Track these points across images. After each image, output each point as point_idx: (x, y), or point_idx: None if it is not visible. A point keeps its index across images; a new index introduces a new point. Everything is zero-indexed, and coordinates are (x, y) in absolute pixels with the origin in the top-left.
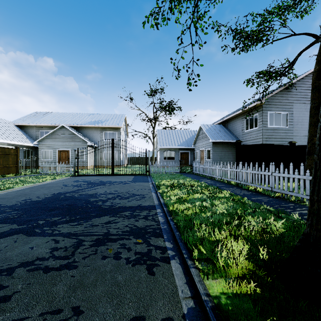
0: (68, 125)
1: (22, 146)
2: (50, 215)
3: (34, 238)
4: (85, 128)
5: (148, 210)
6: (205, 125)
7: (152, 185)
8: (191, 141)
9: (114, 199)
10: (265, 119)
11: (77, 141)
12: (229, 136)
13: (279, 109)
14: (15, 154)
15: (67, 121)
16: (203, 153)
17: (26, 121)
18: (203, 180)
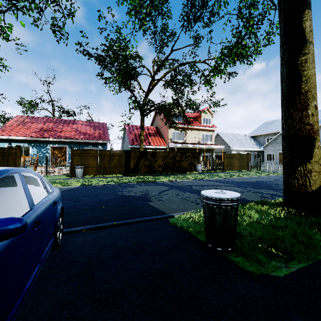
0: None
1: (253, 151)
2: (248, 185)
3: (238, 188)
4: None
5: None
6: None
7: None
8: None
9: None
10: None
11: None
12: None
13: None
14: (247, 157)
15: None
16: None
17: (256, 132)
18: None
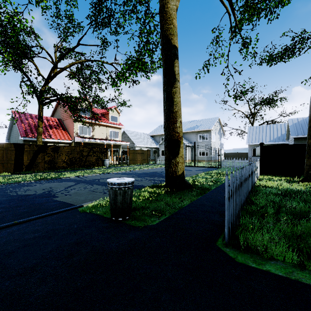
0: None
1: (152, 148)
2: (146, 175)
3: (139, 178)
4: (185, 133)
5: None
6: (294, 119)
7: None
8: None
9: None
10: None
11: None
12: None
13: None
14: (147, 153)
15: None
16: None
17: (154, 132)
18: None
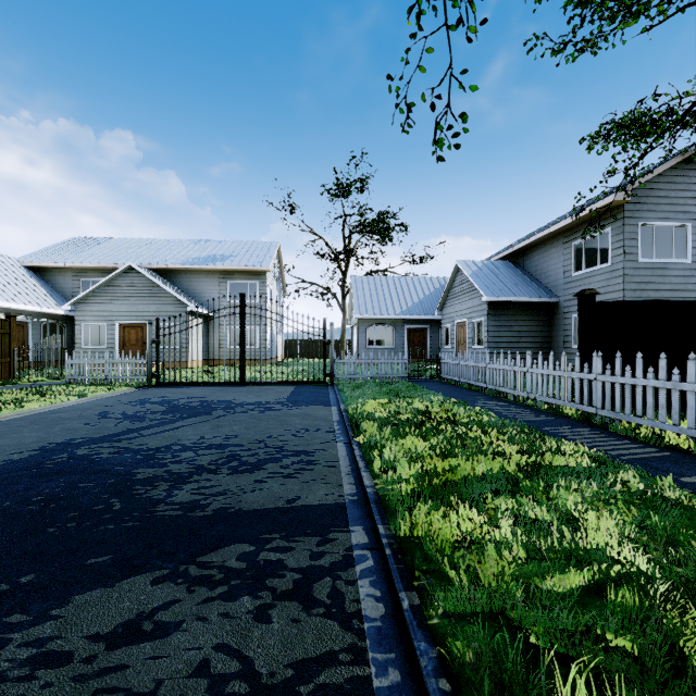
0: (146, 265)
1: (39, 315)
2: None
3: None
4: (183, 273)
5: (317, 533)
6: (470, 263)
7: (339, 417)
8: (433, 303)
9: (214, 471)
10: (630, 240)
11: (164, 303)
12: (530, 288)
13: (668, 215)
14: (6, 332)
15: (144, 256)
16: (465, 331)
17: (50, 258)
18: (478, 402)
